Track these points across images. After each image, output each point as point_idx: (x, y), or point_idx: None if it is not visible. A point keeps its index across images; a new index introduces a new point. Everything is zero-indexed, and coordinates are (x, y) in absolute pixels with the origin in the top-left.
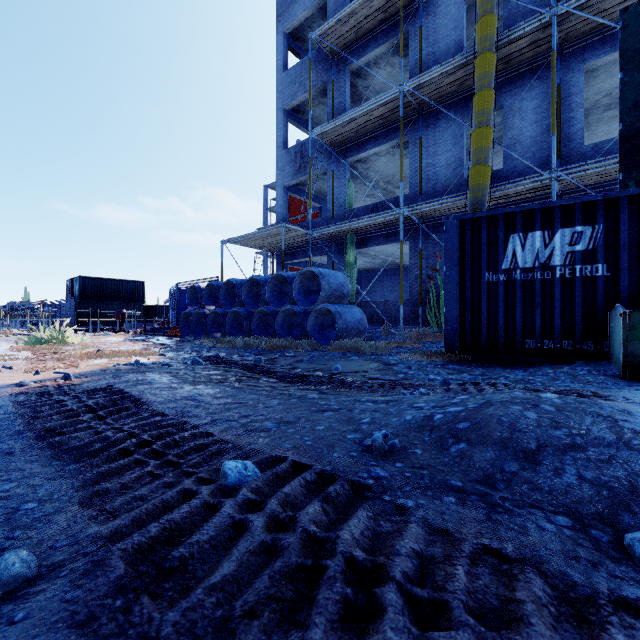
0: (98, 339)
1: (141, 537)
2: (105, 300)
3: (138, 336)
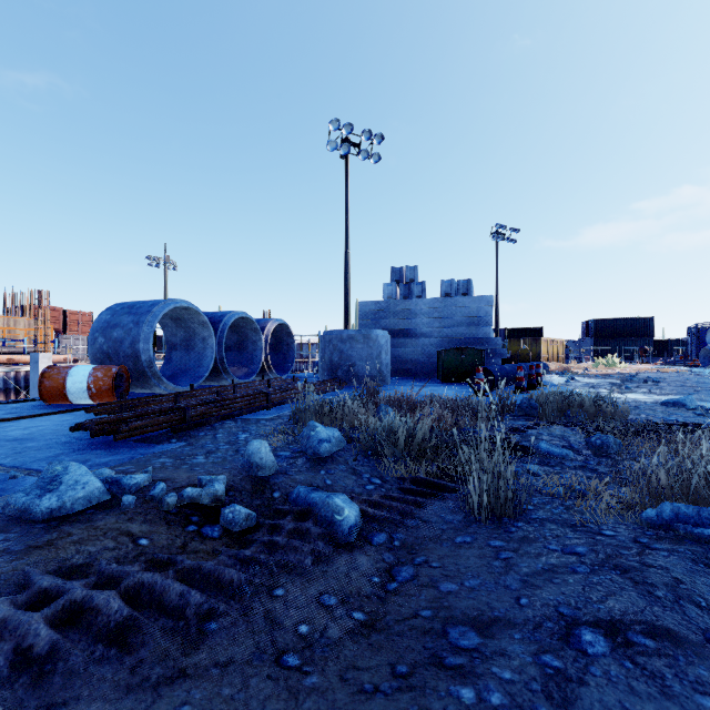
0: (631, 367)
1: (698, 375)
2: (615, 337)
3: (660, 366)
